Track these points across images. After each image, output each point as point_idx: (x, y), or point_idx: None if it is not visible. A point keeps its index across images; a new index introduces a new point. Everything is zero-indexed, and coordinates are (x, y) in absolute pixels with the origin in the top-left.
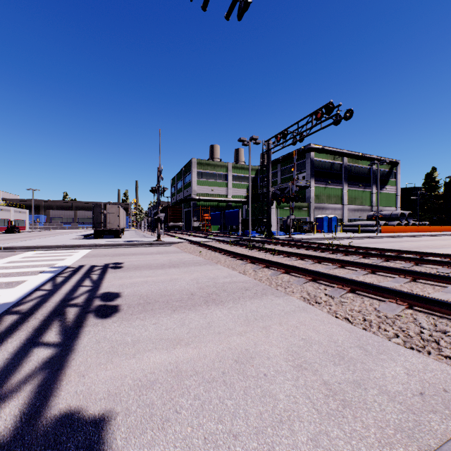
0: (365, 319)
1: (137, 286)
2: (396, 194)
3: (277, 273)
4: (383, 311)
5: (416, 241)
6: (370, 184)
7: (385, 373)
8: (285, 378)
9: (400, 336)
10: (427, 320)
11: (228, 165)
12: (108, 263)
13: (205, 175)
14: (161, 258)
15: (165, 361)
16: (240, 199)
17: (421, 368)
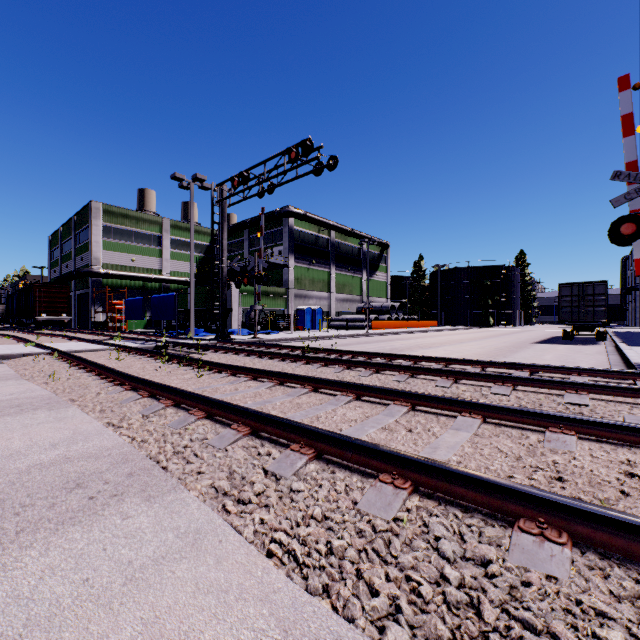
0: (332, 552)
1: None
2: (387, 283)
3: (186, 421)
4: (370, 511)
5: (407, 339)
6: (360, 268)
7: None
8: None
9: (405, 612)
10: (449, 530)
11: (164, 221)
12: None
13: (119, 234)
14: None
15: None
16: (185, 279)
17: None
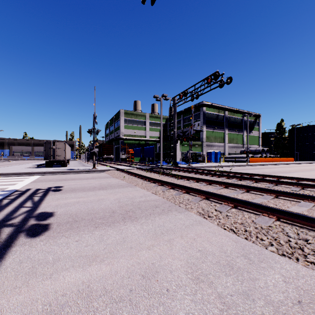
0: (246, 230)
1: (69, 206)
2: (259, 137)
3: (180, 193)
4: (259, 223)
5: (272, 168)
6: (242, 129)
7: (267, 282)
8: (185, 293)
9: (274, 245)
10: (292, 231)
11: (146, 114)
12: (51, 187)
13: (130, 122)
14: (93, 182)
15: (79, 280)
16: (155, 139)
17: (295, 275)
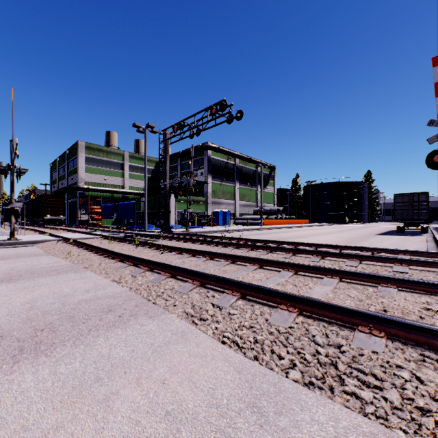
0: (257, 341)
1: None
2: (274, 194)
3: (160, 278)
4: (276, 323)
5: (289, 232)
6: (256, 183)
7: None
8: None
9: (298, 365)
10: (320, 332)
11: (125, 153)
12: None
13: (96, 162)
14: None
15: None
16: (139, 191)
17: (333, 434)
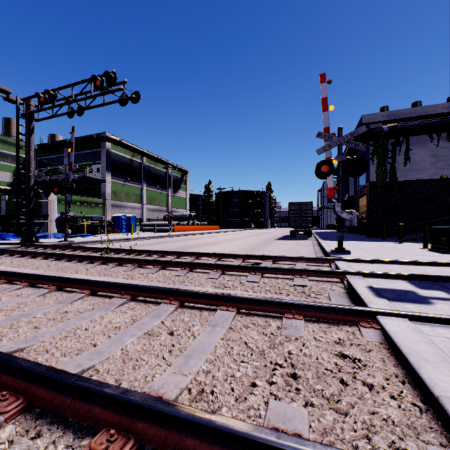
0: None
1: None
2: (186, 199)
3: None
4: None
5: (198, 238)
6: (167, 187)
7: None
8: None
9: None
10: None
11: None
12: None
13: None
14: None
15: None
16: None
17: None
